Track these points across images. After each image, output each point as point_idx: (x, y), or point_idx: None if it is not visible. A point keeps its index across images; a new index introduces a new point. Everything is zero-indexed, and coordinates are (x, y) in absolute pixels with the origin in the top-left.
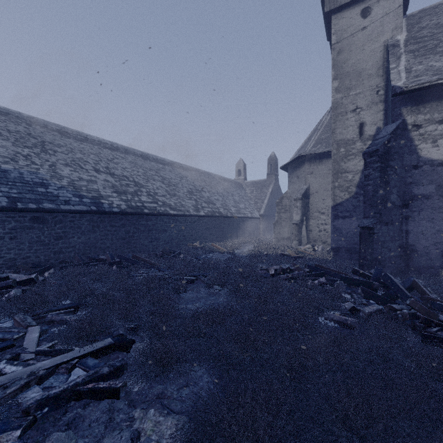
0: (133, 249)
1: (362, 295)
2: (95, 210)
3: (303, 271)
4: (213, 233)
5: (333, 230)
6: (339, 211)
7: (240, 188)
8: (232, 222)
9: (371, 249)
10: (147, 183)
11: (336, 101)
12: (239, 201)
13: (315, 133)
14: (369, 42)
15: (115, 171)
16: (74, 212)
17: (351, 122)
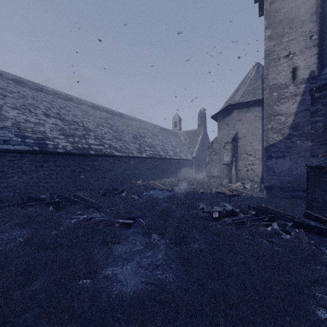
0: (79, 187)
1: None
2: (38, 150)
3: (249, 214)
4: (154, 172)
5: (266, 170)
6: (272, 152)
7: (176, 136)
8: (170, 163)
9: (323, 190)
10: (96, 128)
11: (269, 48)
12: (176, 146)
13: (243, 85)
14: None
15: (65, 117)
16: (13, 151)
17: (284, 67)
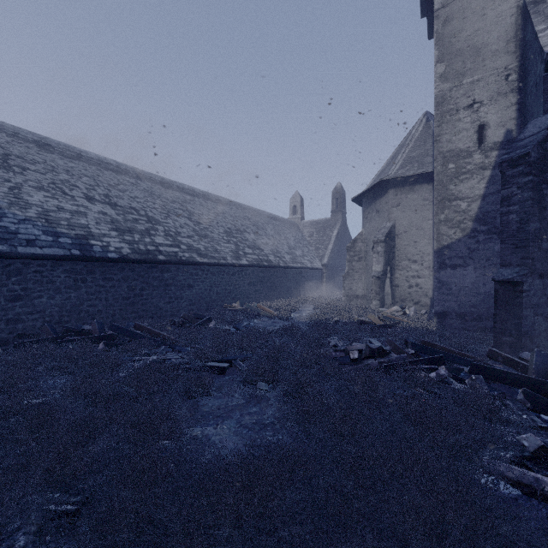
0: (141, 314)
1: (527, 406)
2: (78, 256)
3: (405, 354)
4: (260, 289)
5: (437, 286)
6: (447, 257)
7: (296, 230)
8: (286, 274)
9: (517, 317)
10: (167, 218)
11: (442, 94)
12: (295, 247)
13: (403, 149)
14: (493, 3)
15: (118, 200)
16: (41, 257)
17: (465, 123)
